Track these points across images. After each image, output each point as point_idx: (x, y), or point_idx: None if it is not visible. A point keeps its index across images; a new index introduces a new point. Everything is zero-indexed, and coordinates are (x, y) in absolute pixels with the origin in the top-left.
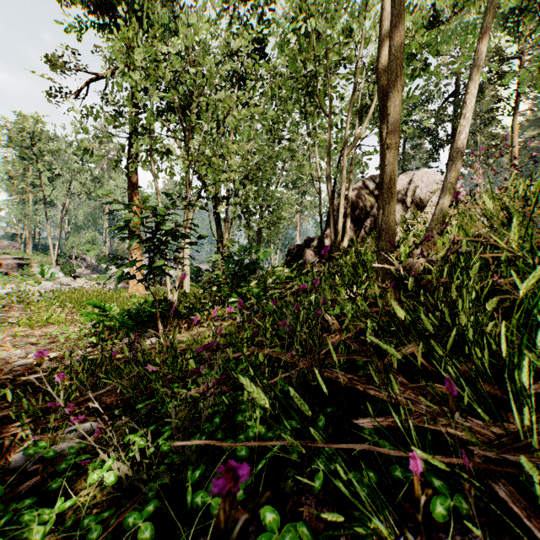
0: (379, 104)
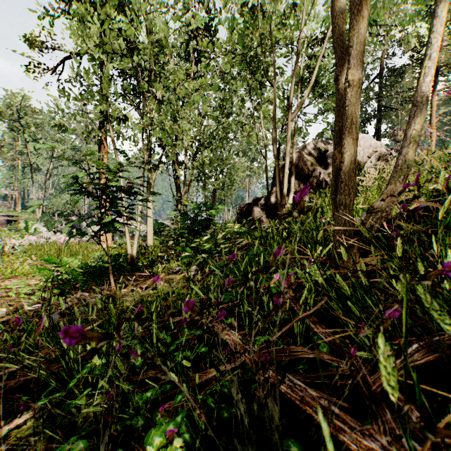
0: (333, 46)
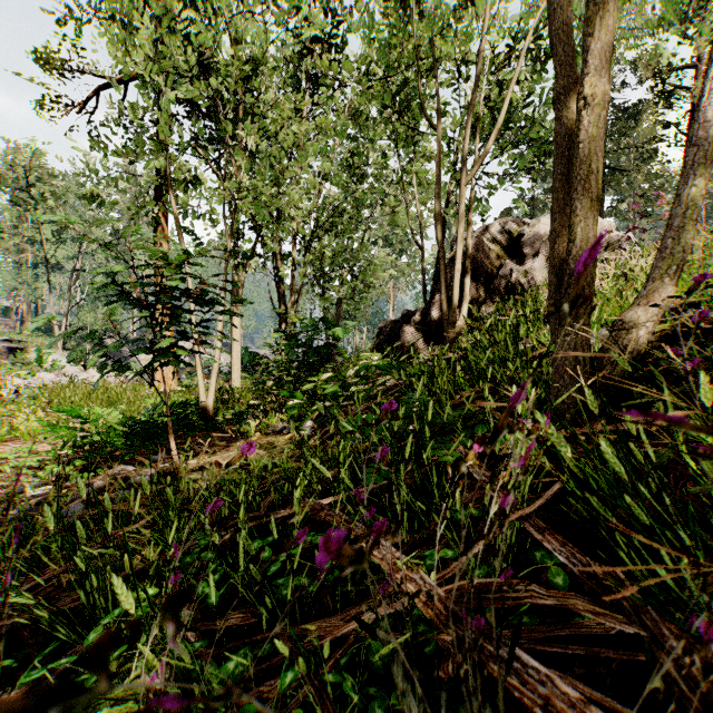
0: (550, 44)
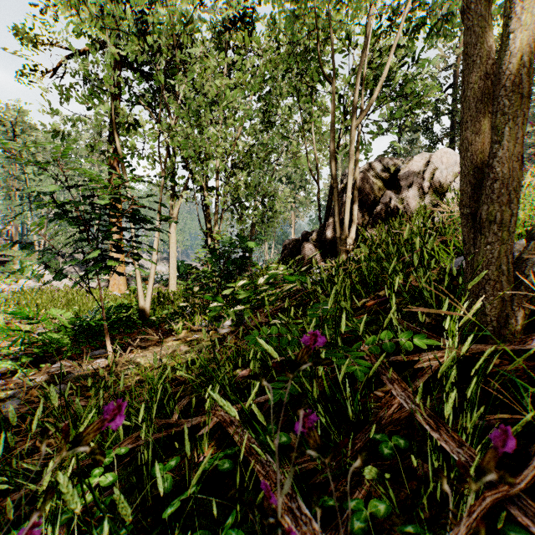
0: None
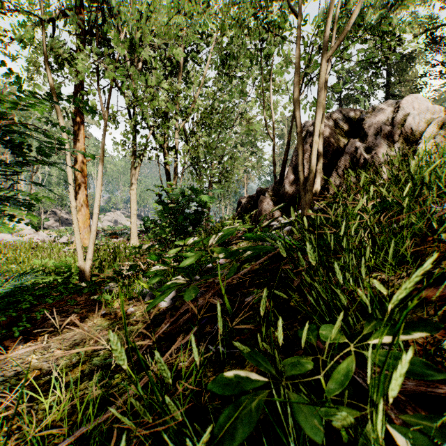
0: None
